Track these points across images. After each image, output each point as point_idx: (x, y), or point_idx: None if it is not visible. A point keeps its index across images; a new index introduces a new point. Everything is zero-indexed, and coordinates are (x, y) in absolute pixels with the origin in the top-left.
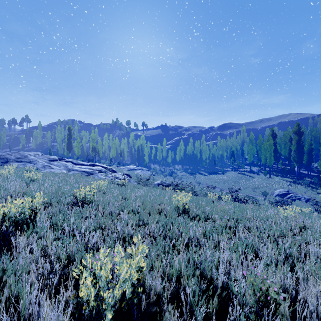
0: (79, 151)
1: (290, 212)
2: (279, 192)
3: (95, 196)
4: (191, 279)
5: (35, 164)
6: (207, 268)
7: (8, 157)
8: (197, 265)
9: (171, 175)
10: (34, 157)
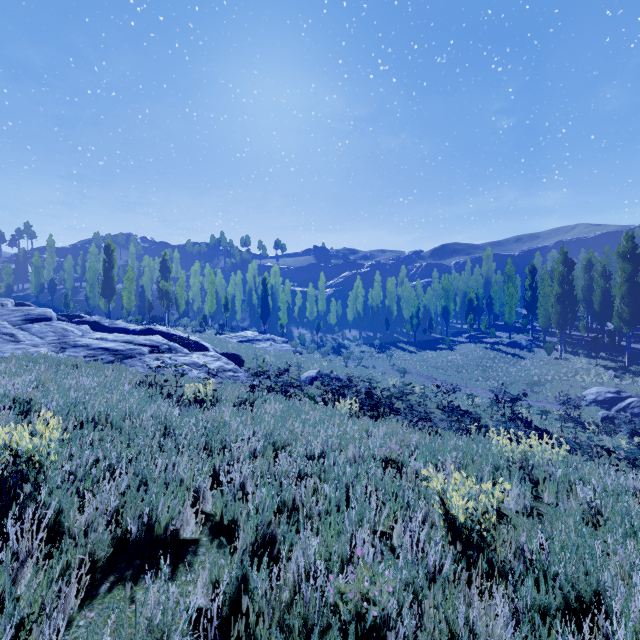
0: (133, 298)
1: None
2: (597, 396)
3: None
4: None
5: None
6: None
7: None
8: None
9: (337, 353)
10: None
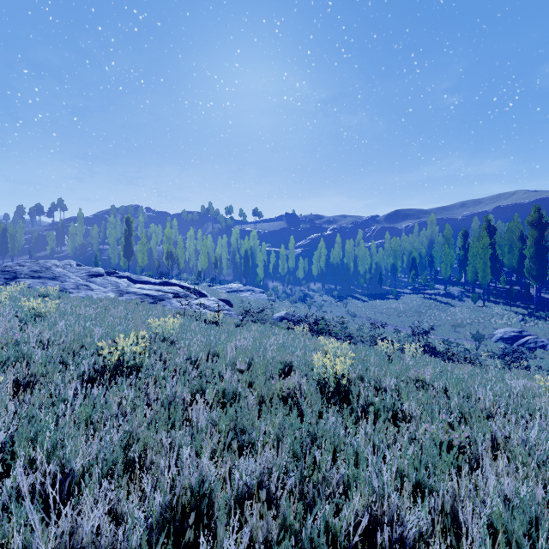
0: (146, 258)
1: None
2: (504, 334)
3: (145, 356)
4: None
5: (63, 282)
6: None
7: (17, 269)
8: None
9: (303, 301)
10: (62, 270)
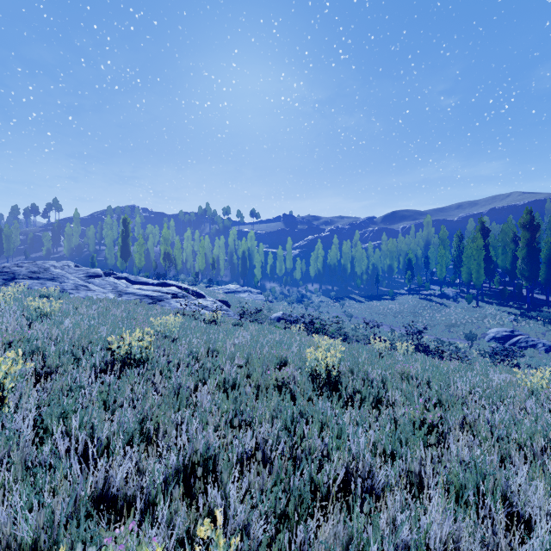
0: (143, 259)
1: (538, 380)
2: (496, 334)
3: (150, 350)
4: None
5: (61, 283)
6: None
7: (16, 270)
8: None
9: (300, 302)
10: (61, 271)
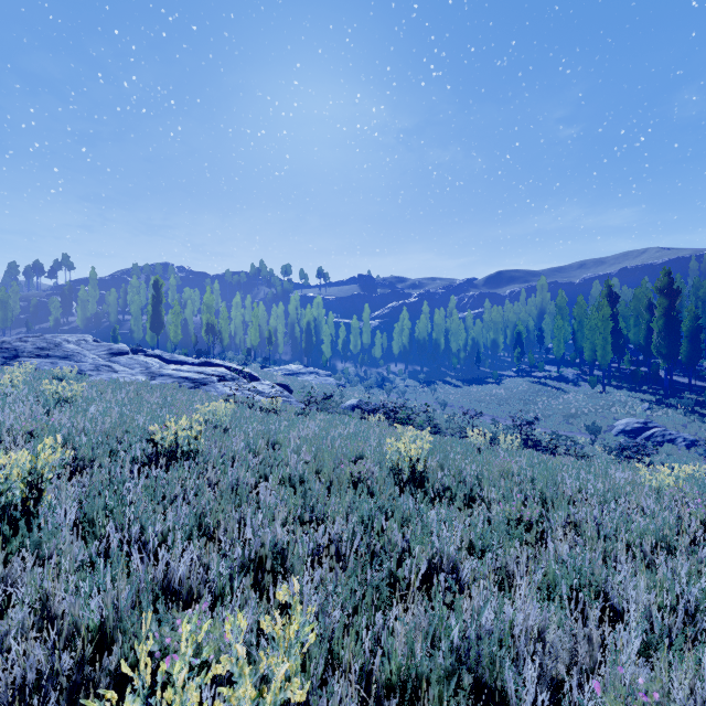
0: (179, 332)
1: (665, 478)
2: (626, 426)
3: (200, 442)
4: (444, 702)
5: (78, 363)
6: (485, 659)
7: (18, 346)
8: (457, 647)
9: (381, 387)
10: (76, 347)
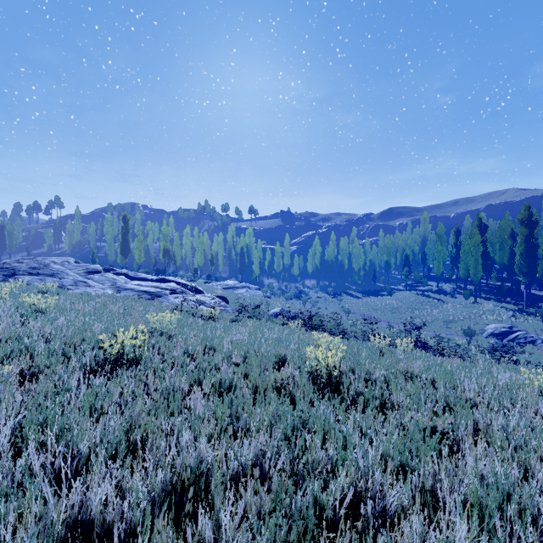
0: (142, 255)
1: None
2: (494, 330)
3: (144, 349)
4: None
5: (61, 279)
6: None
7: (16, 266)
8: None
9: (298, 298)
10: (61, 267)
